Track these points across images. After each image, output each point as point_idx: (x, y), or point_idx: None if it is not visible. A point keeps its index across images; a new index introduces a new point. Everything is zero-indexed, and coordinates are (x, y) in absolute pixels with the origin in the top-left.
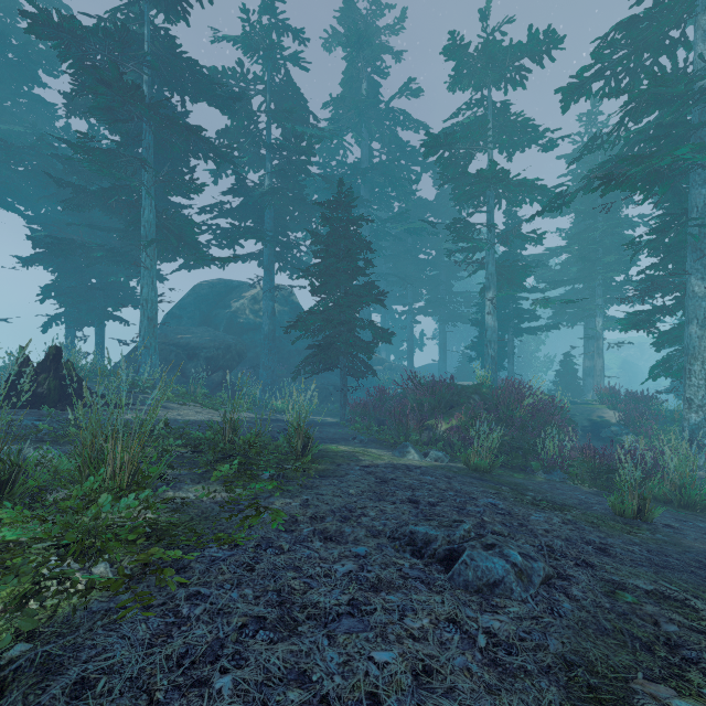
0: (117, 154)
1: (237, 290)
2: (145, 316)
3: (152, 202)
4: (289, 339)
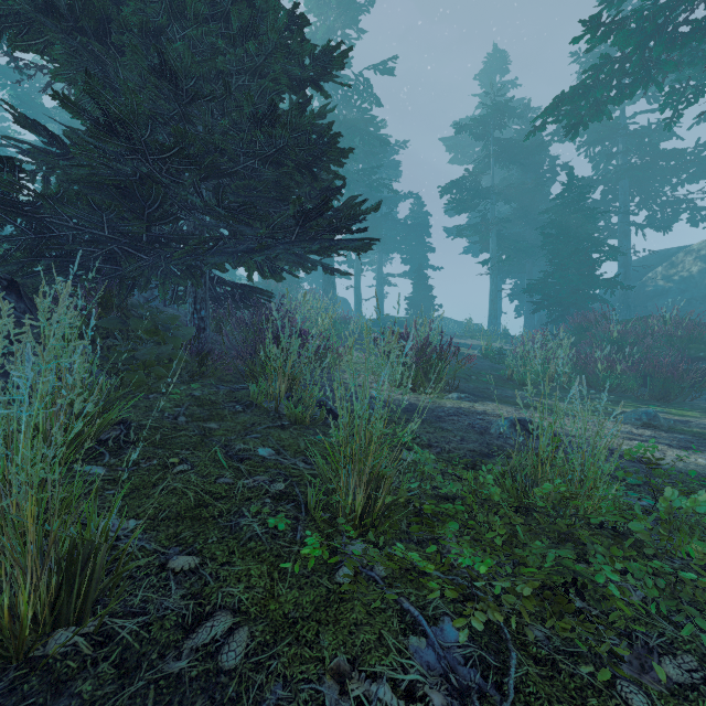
0: (476, 224)
1: (671, 258)
2: (490, 299)
3: (493, 238)
4: (703, 299)
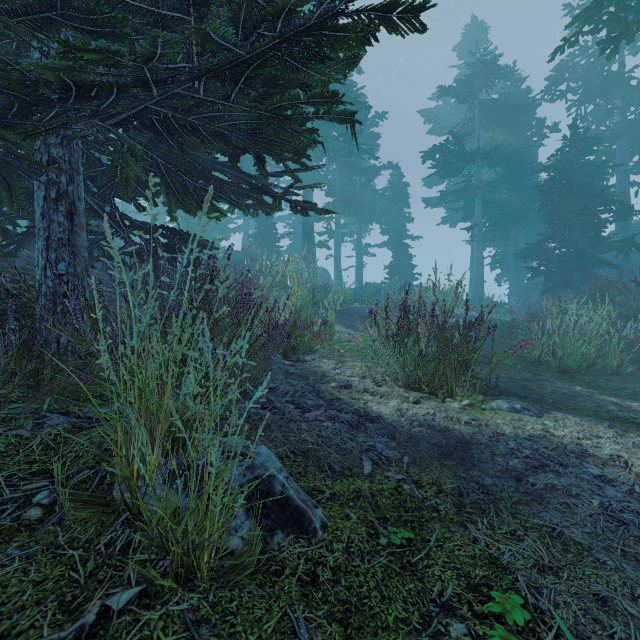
0: (460, 189)
1: None
2: (475, 267)
3: (479, 203)
4: None
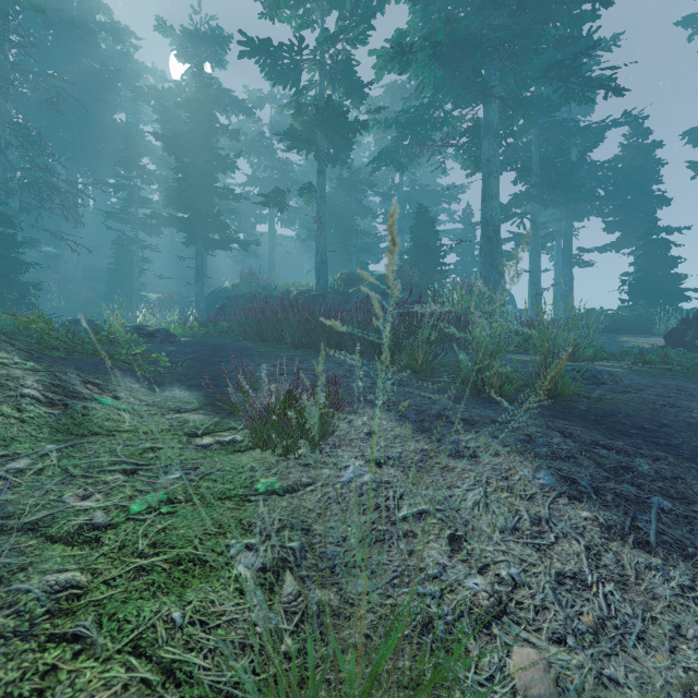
0: None
1: None
2: None
3: None
4: None
